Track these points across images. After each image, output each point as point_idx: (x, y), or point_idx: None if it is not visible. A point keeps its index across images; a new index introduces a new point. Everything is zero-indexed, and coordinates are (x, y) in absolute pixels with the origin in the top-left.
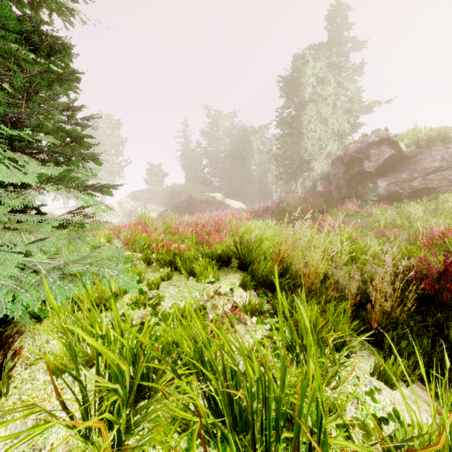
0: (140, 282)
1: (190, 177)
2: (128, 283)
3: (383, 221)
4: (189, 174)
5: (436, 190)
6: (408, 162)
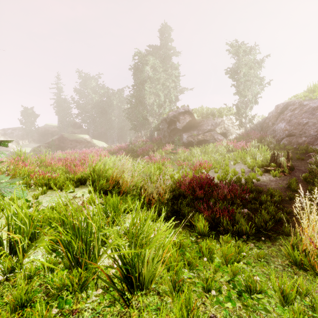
0: None
1: (62, 121)
2: (21, 193)
3: (183, 157)
4: (61, 118)
5: (208, 141)
6: (197, 125)
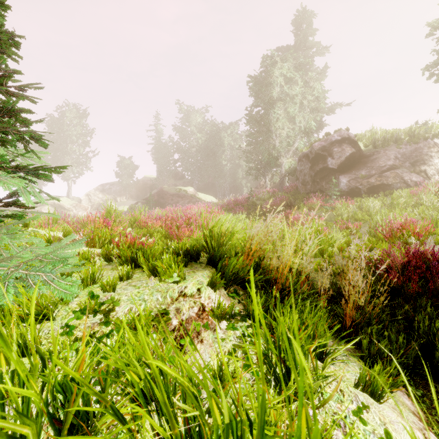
0: (95, 282)
1: (162, 171)
2: (67, 289)
3: (345, 214)
4: (161, 167)
5: (391, 186)
6: (366, 160)
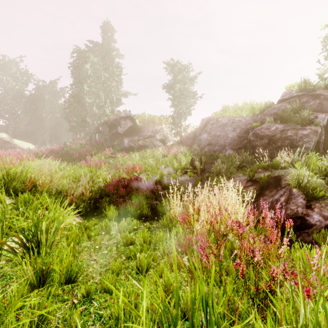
0: None
1: None
2: None
3: (121, 161)
4: None
5: (148, 146)
6: (139, 130)
